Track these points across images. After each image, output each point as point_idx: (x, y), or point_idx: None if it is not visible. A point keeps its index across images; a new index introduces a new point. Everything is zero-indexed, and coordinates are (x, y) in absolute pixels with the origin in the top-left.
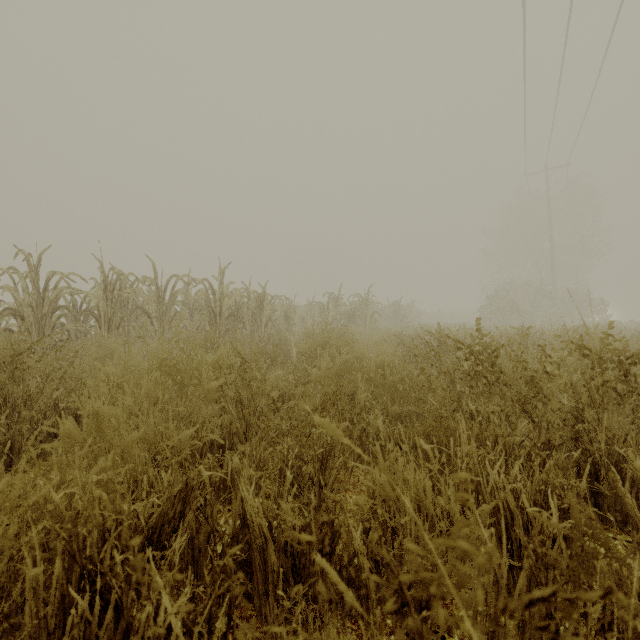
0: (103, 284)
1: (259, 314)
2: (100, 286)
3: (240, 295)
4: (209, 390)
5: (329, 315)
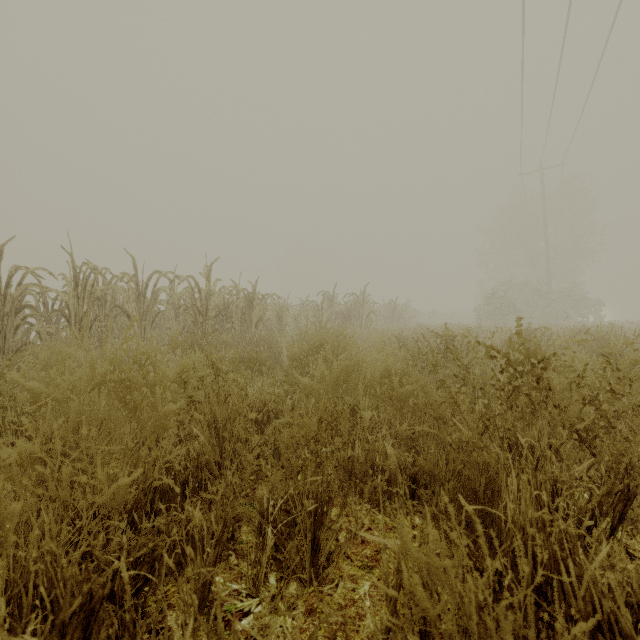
0: (74, 280)
1: (249, 314)
2: (70, 282)
3: (228, 293)
4: (164, 414)
5: (323, 315)
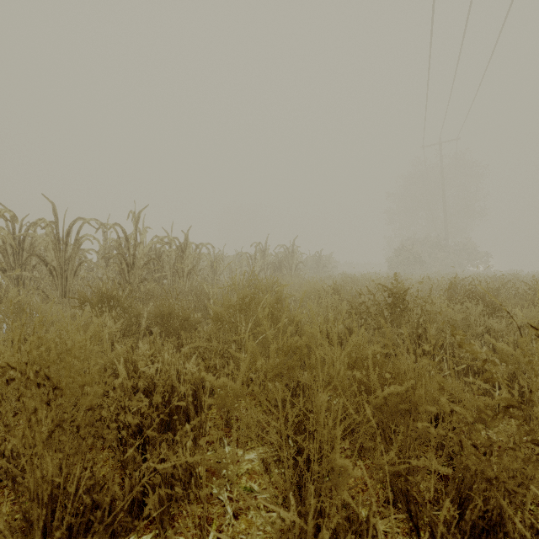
0: None
1: (181, 263)
2: None
3: (158, 242)
4: None
5: (256, 265)
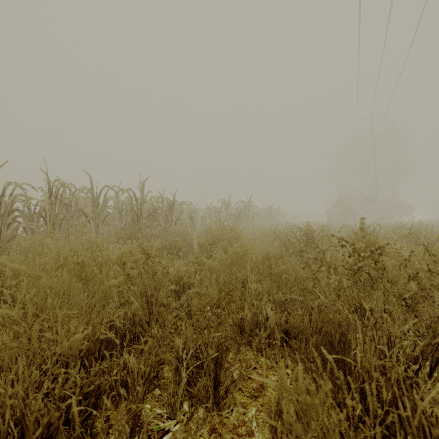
0: (49, 192)
1: (170, 215)
2: (46, 193)
3: (156, 201)
4: (108, 287)
5: (222, 216)
